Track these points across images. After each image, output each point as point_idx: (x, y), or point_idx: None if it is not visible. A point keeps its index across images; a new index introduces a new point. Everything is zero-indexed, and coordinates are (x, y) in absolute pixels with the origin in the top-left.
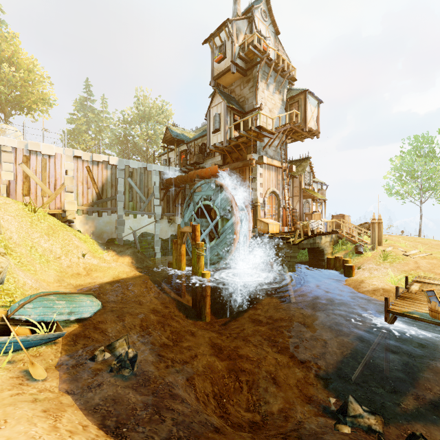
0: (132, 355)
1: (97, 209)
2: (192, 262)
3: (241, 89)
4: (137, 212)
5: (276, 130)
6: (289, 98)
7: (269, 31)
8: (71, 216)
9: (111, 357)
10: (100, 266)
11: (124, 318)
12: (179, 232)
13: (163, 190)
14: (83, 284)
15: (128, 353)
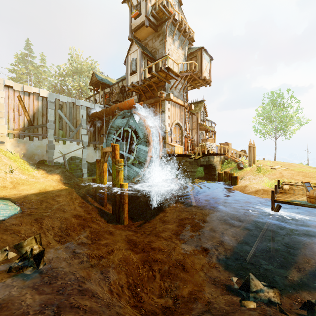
0: (37, 252)
1: (28, 134)
2: (113, 176)
3: (153, 42)
4: (67, 139)
5: (180, 74)
6: (189, 54)
7: (175, 1)
8: (2, 138)
9: (16, 256)
10: (27, 180)
11: (42, 221)
12: (102, 152)
13: (89, 122)
14: (7, 195)
15: (32, 249)
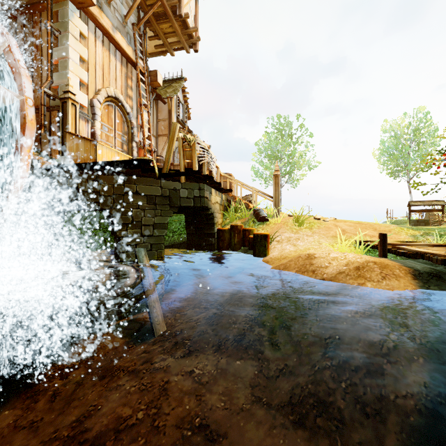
0: None
1: None
2: None
3: None
4: None
5: None
6: None
7: None
8: None
9: None
10: None
11: None
12: None
13: None
14: None
15: None
